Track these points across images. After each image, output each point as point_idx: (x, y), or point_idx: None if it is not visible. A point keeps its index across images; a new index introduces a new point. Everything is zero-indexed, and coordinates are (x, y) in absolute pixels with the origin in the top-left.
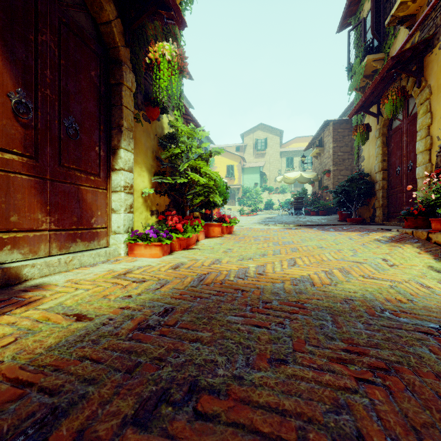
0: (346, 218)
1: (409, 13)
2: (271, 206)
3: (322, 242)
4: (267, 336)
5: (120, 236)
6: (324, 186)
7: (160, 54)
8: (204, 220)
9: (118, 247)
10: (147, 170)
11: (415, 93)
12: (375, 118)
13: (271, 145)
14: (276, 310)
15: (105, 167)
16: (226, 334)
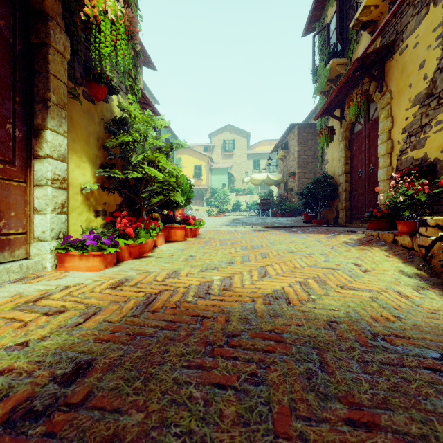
0: (312, 219)
1: (372, 18)
2: (239, 207)
3: (291, 245)
4: (234, 407)
5: (46, 243)
6: (290, 188)
7: (101, 11)
8: (166, 222)
9: (43, 258)
10: (90, 161)
11: (376, 97)
12: (338, 122)
13: (238, 146)
14: (246, 348)
15: (24, 153)
16: (168, 413)
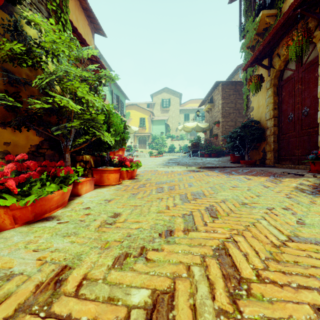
0: (238, 160)
1: None
2: (173, 149)
3: (237, 192)
4: None
5: None
6: (215, 134)
7: None
8: (101, 164)
9: None
10: None
11: (316, 37)
12: (265, 72)
13: (173, 104)
14: None
15: None
16: None
